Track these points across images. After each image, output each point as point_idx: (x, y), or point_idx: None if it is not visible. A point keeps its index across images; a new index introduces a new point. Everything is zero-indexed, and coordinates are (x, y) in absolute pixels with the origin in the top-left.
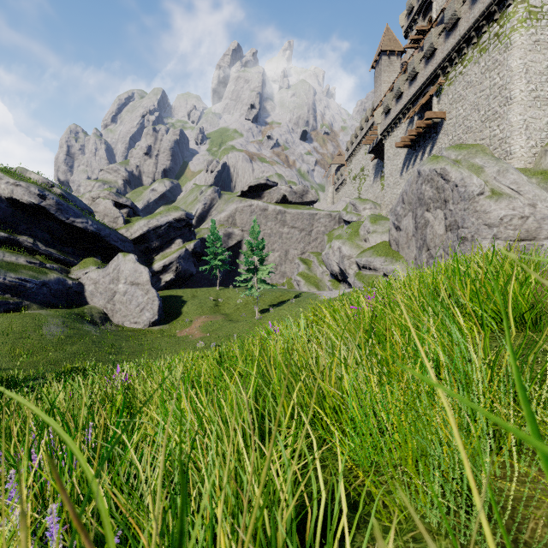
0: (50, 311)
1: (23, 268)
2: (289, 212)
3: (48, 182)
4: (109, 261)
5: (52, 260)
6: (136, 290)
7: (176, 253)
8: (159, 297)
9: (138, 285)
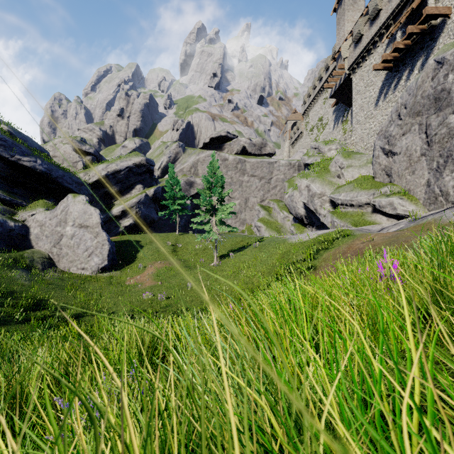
0: None
1: None
2: (249, 161)
3: None
4: None
5: None
6: (84, 233)
7: (136, 198)
8: (110, 241)
9: (87, 228)
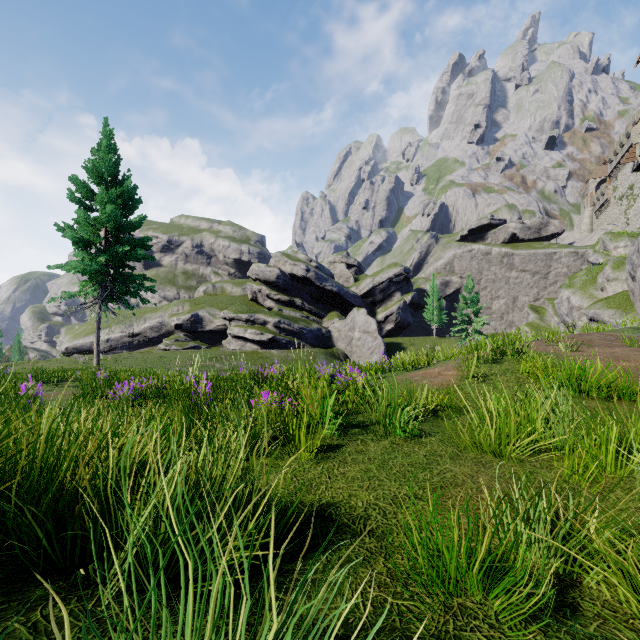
0: (316, 349)
1: (299, 320)
2: (518, 254)
3: (308, 259)
4: (344, 313)
5: (311, 314)
6: (367, 337)
7: (396, 305)
8: (384, 343)
9: (368, 333)
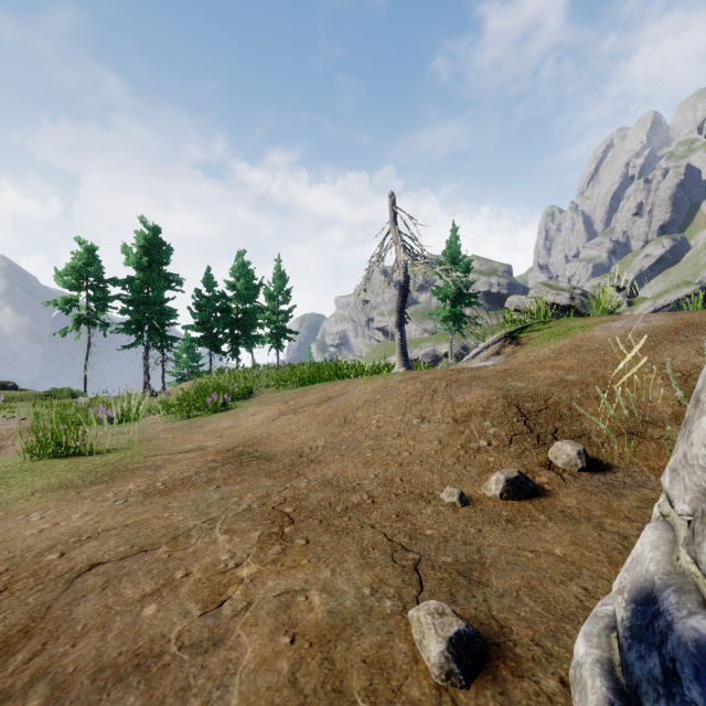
0: None
1: None
2: None
3: (571, 287)
4: None
5: None
6: None
7: None
8: None
9: None
